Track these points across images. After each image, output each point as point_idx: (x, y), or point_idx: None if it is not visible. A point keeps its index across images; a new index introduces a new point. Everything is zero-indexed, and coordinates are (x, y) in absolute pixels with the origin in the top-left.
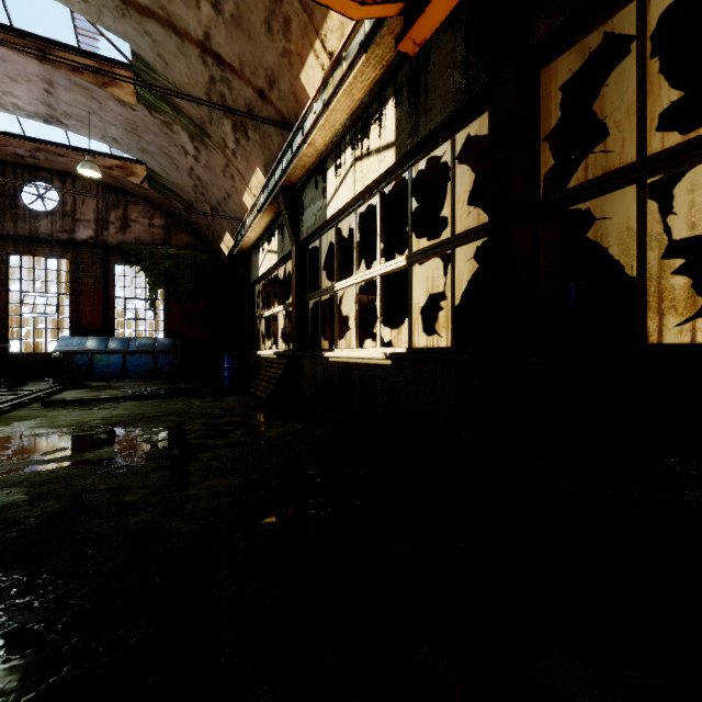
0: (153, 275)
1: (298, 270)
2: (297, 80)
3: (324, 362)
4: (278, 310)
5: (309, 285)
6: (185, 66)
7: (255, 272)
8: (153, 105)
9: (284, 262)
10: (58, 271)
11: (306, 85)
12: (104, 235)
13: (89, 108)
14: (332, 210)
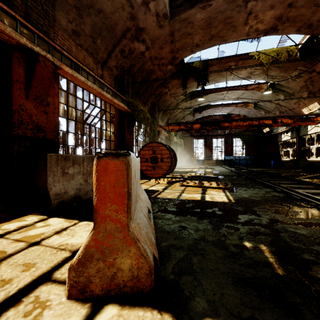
0: (243, 140)
1: (298, 142)
2: (300, 110)
3: (307, 161)
4: (289, 149)
5: (301, 145)
6: (270, 105)
7: (279, 139)
8: (257, 109)
9: (292, 139)
10: (221, 141)
11: (303, 111)
12: (231, 131)
13: (240, 110)
14: (309, 133)
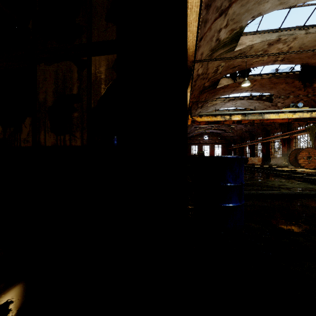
0: None
1: None
2: None
3: None
4: None
5: None
6: None
7: None
8: None
9: None
10: None
11: None
12: None
13: None
14: None
